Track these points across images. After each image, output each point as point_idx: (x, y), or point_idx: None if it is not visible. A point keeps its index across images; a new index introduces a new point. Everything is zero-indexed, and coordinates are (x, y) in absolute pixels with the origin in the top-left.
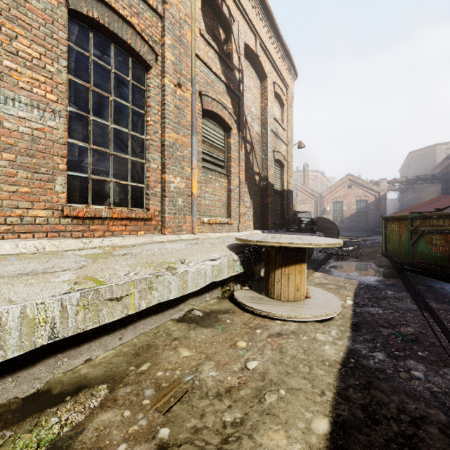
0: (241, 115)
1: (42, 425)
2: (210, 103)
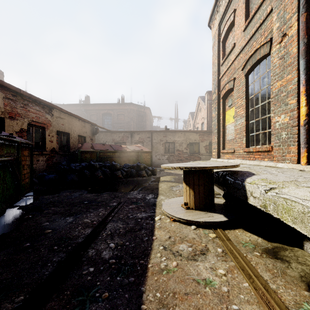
0: None
1: None
2: None
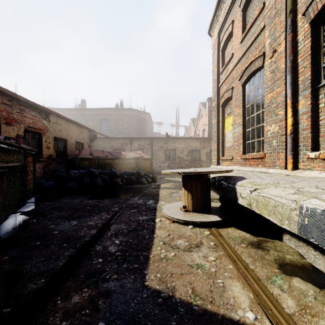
0: None
1: None
2: None
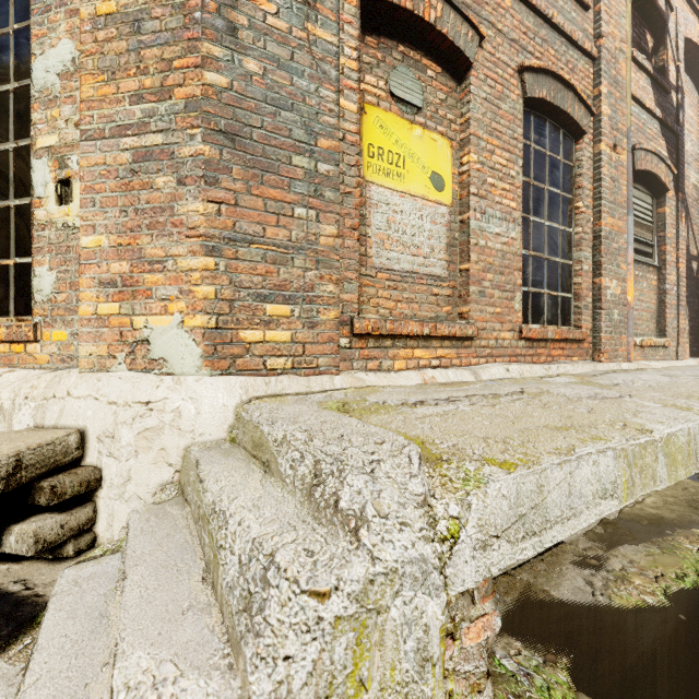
0: (680, 164)
1: (681, 547)
2: (643, 158)
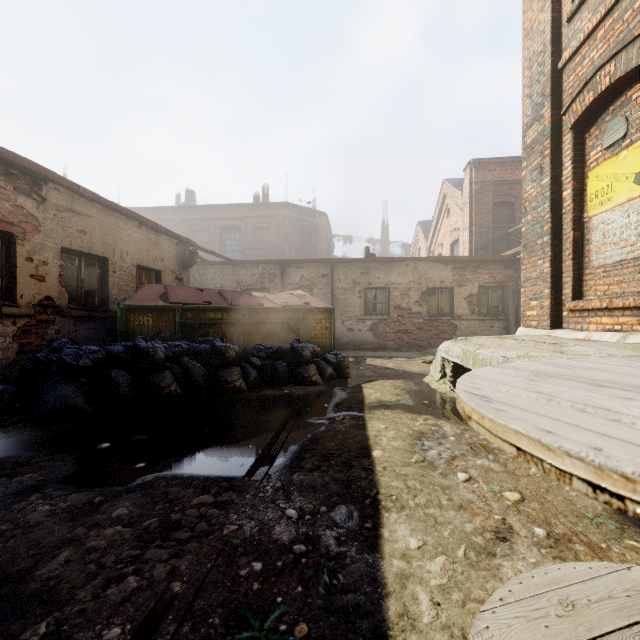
0: None
1: None
2: None
